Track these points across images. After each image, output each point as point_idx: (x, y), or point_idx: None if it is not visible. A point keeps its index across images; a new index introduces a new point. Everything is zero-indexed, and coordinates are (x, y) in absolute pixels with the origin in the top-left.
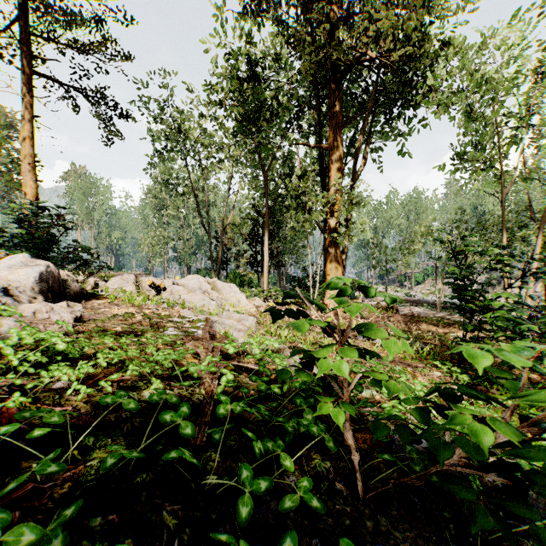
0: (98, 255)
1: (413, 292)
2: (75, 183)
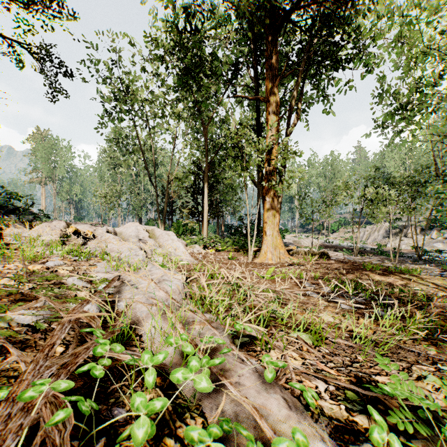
0: (33, 202)
1: (330, 238)
2: (38, 144)
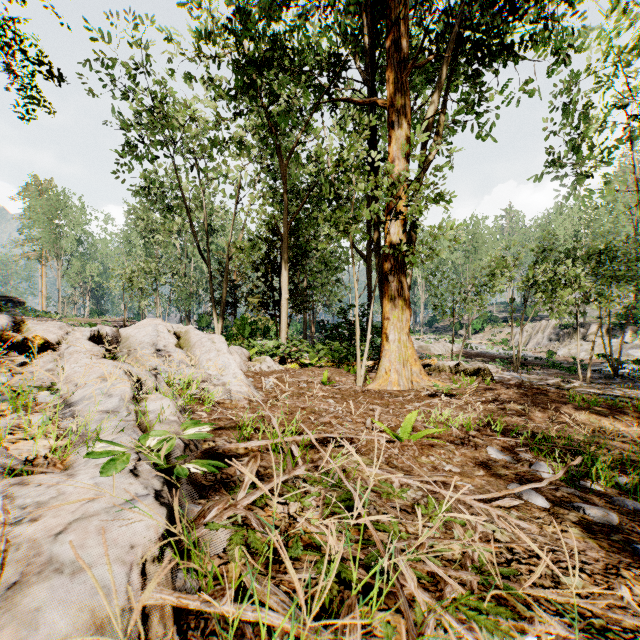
0: None
1: (472, 342)
2: (33, 200)
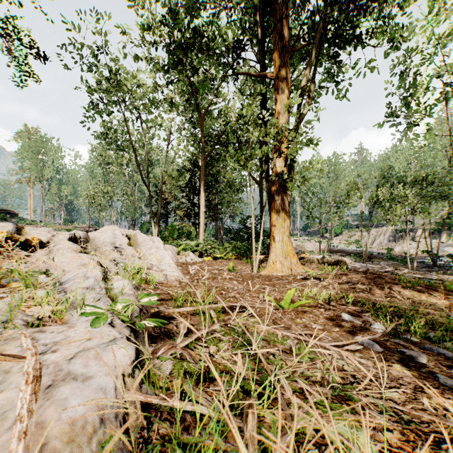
0: None
1: (334, 242)
2: (24, 141)
